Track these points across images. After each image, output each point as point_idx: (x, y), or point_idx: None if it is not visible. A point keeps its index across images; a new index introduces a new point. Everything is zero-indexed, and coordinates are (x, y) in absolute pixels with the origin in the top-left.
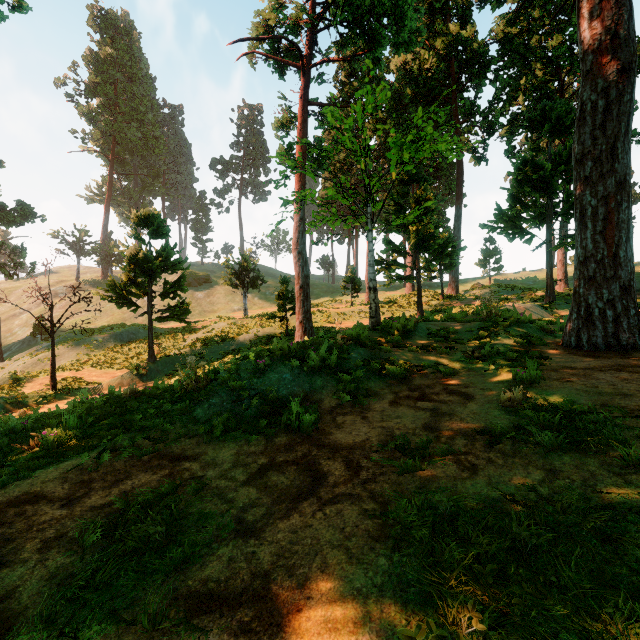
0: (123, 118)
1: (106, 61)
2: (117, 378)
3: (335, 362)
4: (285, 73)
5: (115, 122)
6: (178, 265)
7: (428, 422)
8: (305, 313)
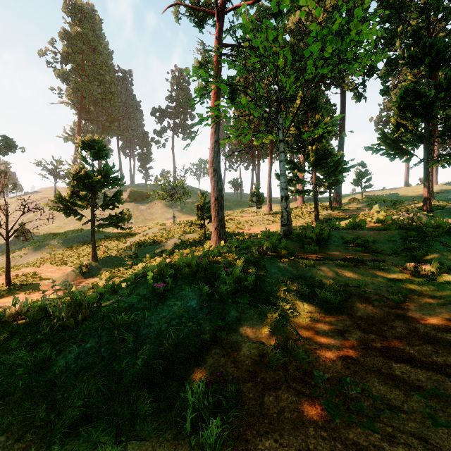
0: (88, 79)
1: (75, 37)
2: (63, 275)
3: (253, 282)
4: (203, 27)
5: (82, 82)
6: (115, 181)
7: None
8: (219, 221)
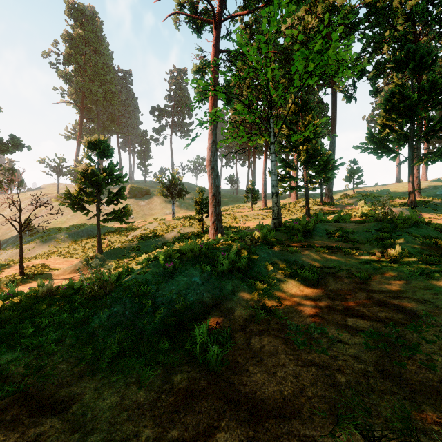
0: (89, 79)
1: (77, 39)
2: (71, 266)
3: (245, 264)
4: (201, 33)
5: (84, 82)
6: (119, 179)
7: (380, 360)
8: (216, 215)
